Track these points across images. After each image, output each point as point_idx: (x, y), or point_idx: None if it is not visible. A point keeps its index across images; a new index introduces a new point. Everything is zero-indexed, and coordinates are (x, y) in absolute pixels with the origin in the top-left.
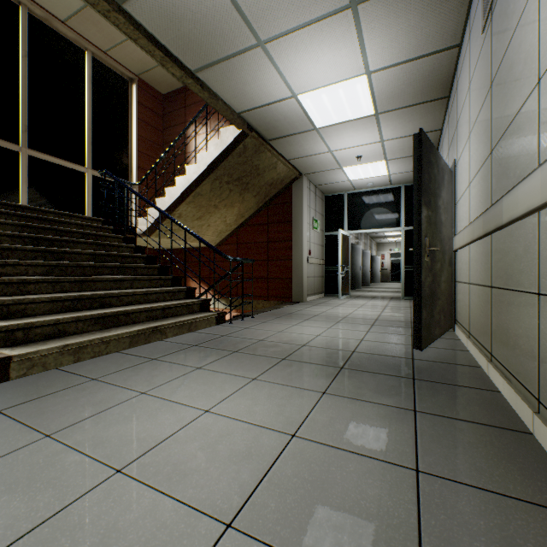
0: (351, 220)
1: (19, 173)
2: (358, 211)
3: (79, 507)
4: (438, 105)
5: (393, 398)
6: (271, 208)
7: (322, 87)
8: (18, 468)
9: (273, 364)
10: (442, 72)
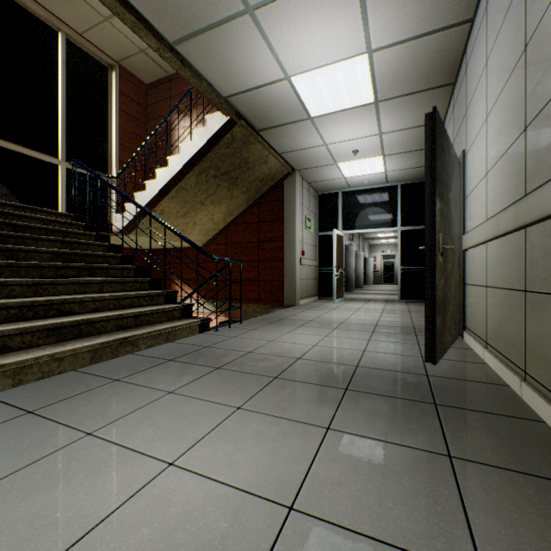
0: (346, 220)
1: None
2: (353, 210)
3: None
4: (443, 93)
5: (417, 436)
6: (262, 205)
7: (318, 68)
8: None
9: (263, 385)
10: (450, 53)
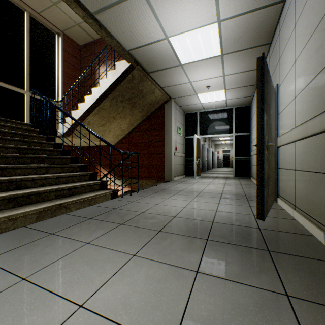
0: (202, 129)
1: None
2: (206, 123)
3: None
4: (263, 49)
5: (261, 277)
6: (151, 120)
7: (186, 32)
8: None
9: (151, 237)
10: (269, 23)
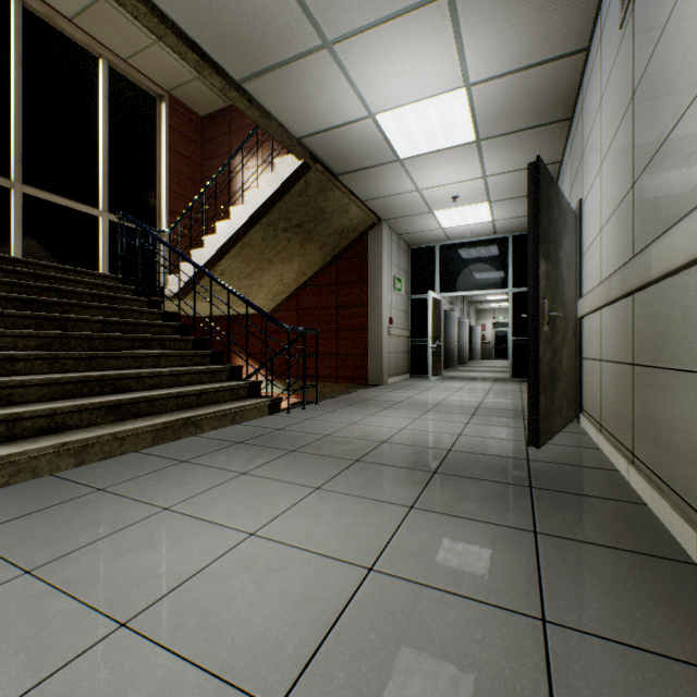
0: (444, 280)
1: (11, 217)
2: (453, 268)
3: (61, 682)
4: (558, 129)
5: (505, 514)
6: (341, 263)
7: (408, 104)
8: None
9: (344, 468)
10: (563, 85)
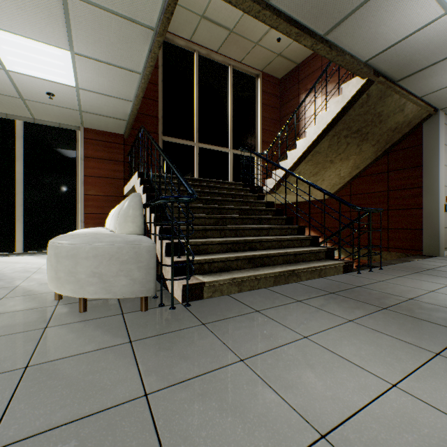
0: None
1: (194, 160)
2: None
3: None
4: None
5: None
6: (391, 155)
7: None
8: (230, 388)
9: None
10: None
